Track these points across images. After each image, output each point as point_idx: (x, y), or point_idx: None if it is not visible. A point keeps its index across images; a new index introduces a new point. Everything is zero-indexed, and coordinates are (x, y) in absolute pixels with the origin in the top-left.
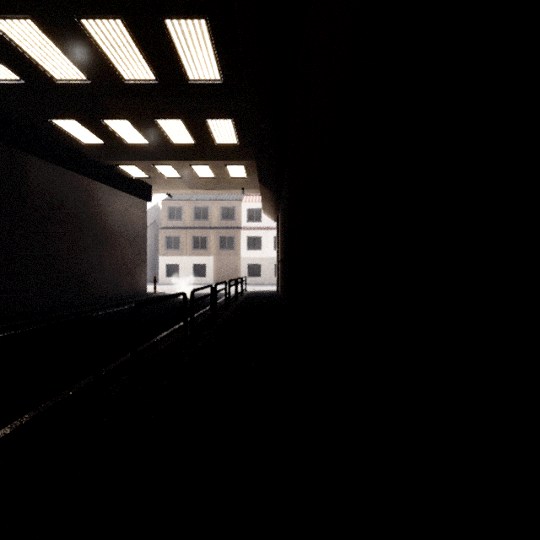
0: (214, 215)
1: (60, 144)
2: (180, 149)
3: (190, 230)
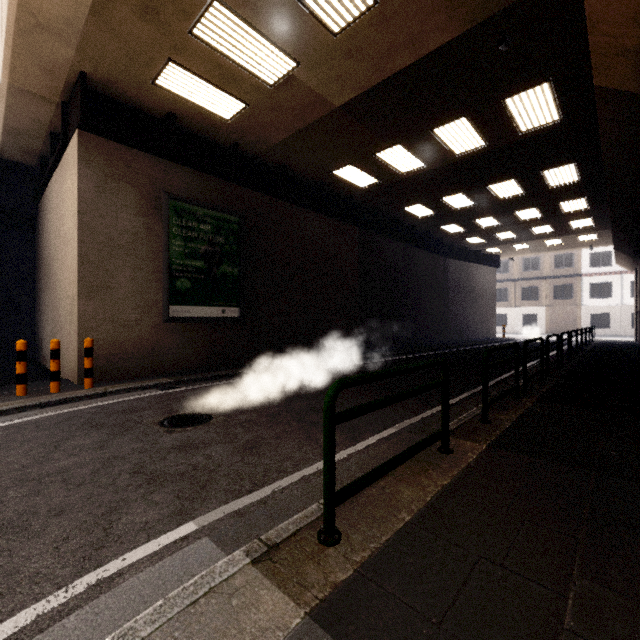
0: (546, 264)
1: (456, 247)
2: (538, 236)
3: (518, 282)
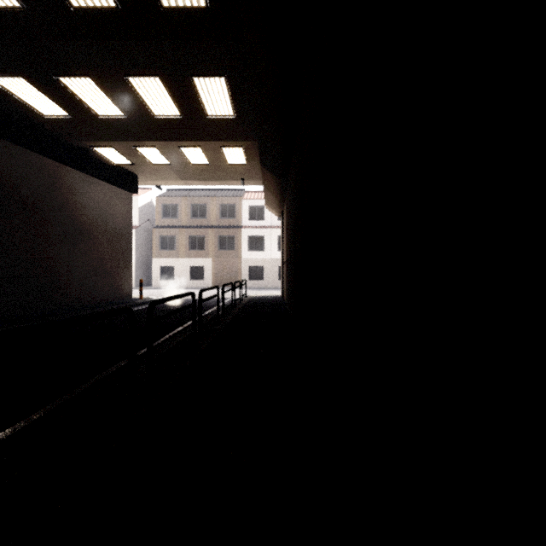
0: (213, 213)
1: (15, 117)
2: (164, 124)
3: (186, 229)
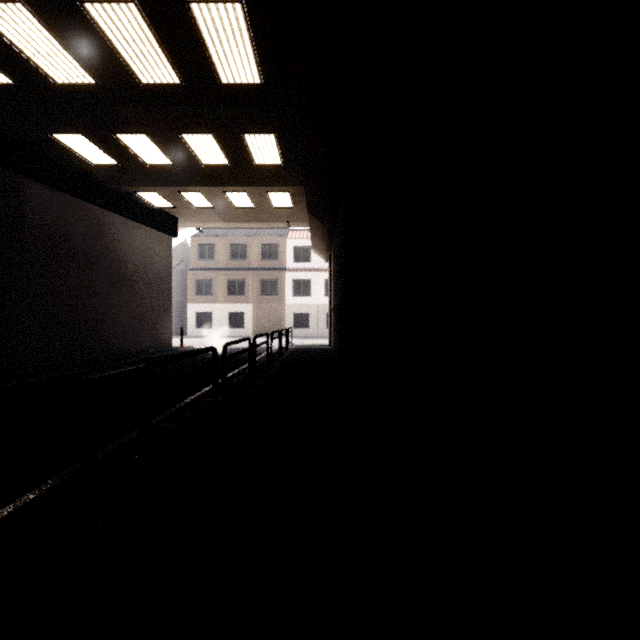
0: (254, 254)
1: (65, 166)
2: (211, 172)
3: (224, 272)
